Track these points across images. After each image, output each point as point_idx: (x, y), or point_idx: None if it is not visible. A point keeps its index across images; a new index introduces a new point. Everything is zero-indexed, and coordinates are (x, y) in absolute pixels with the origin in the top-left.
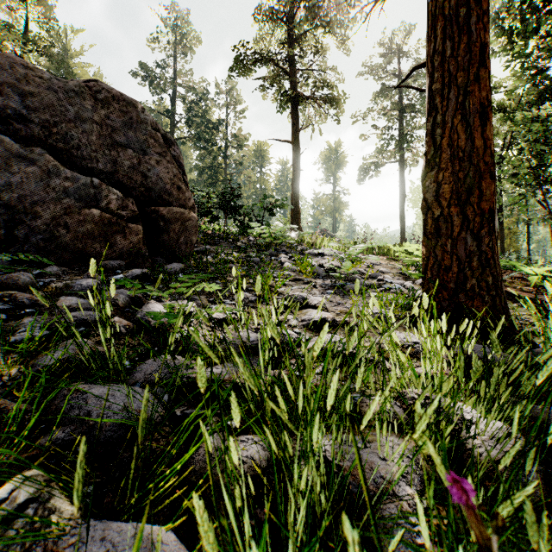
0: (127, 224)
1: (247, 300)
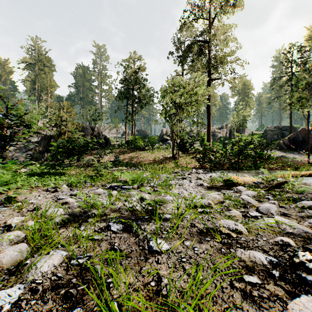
0: None
1: None
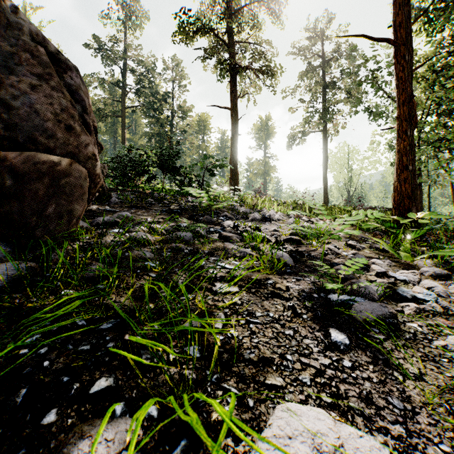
0: None
1: None
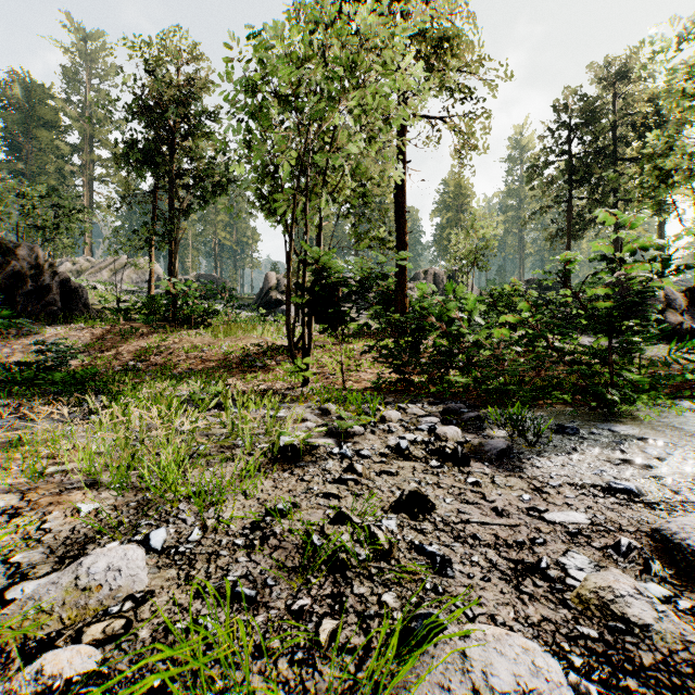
0: None
1: None
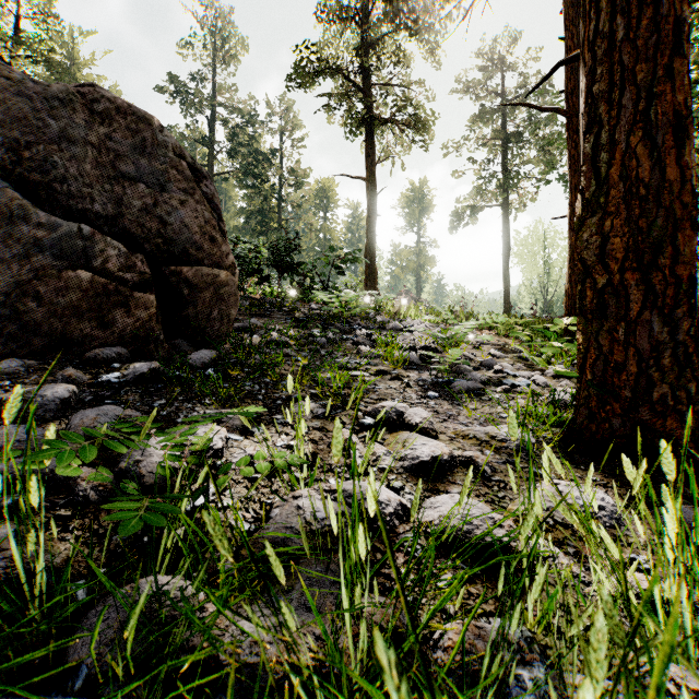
0: (132, 293)
1: (311, 415)
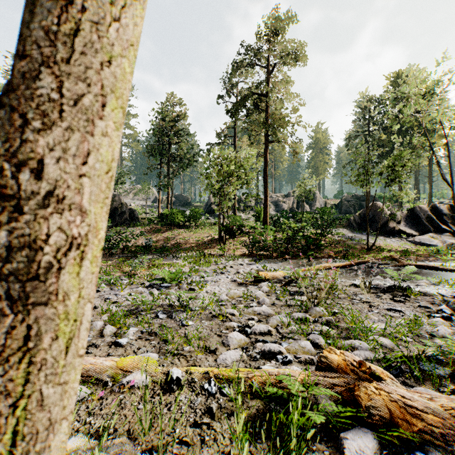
0: None
1: None
